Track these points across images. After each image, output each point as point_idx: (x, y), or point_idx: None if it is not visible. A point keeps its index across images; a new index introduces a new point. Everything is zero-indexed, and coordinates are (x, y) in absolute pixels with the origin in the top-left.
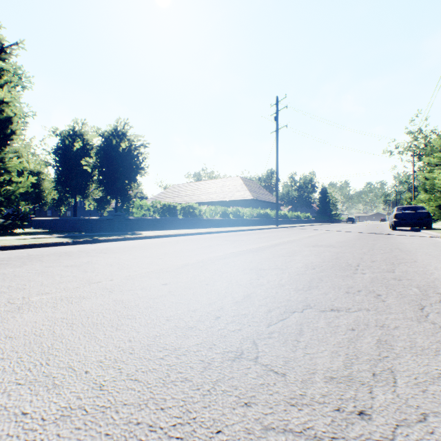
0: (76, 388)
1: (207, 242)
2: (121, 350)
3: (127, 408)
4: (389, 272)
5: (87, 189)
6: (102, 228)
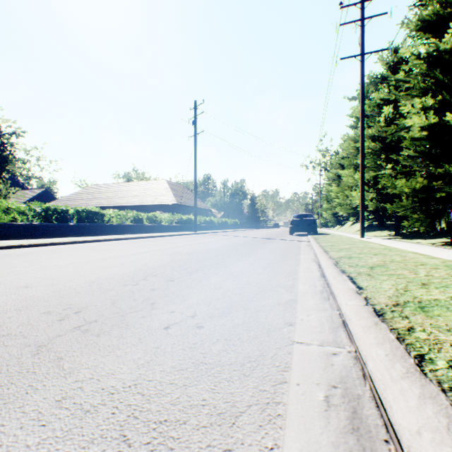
0: None
1: (58, 253)
2: None
3: None
4: (168, 281)
5: None
6: None
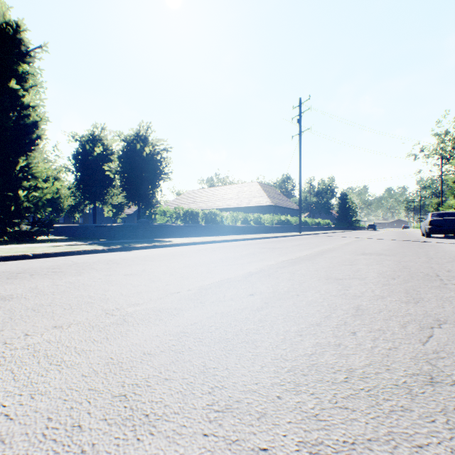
0: (289, 418)
1: (246, 250)
2: (289, 371)
3: (377, 445)
4: None
5: (107, 195)
6: (125, 235)
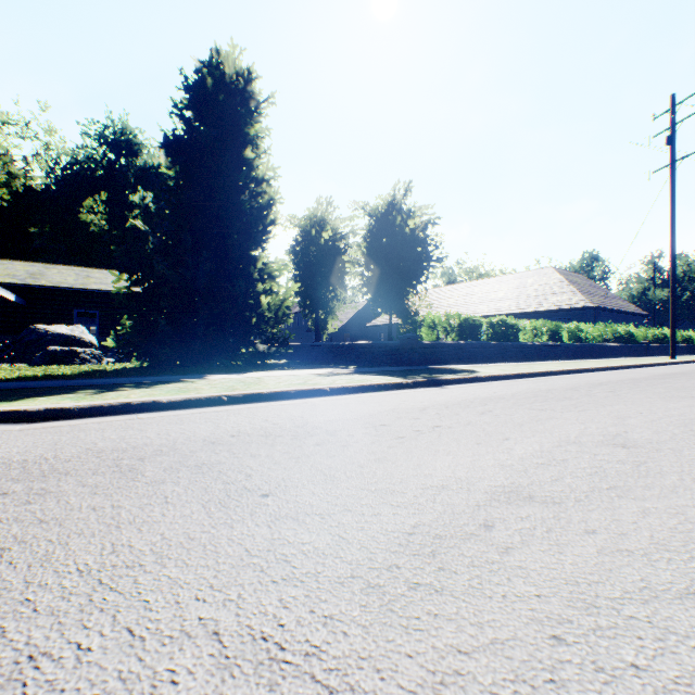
0: None
1: (691, 394)
2: None
3: None
4: None
5: (332, 300)
6: (376, 359)
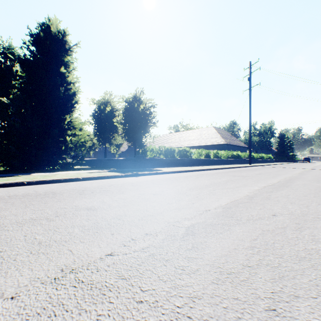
0: None
1: (222, 177)
2: None
3: None
4: None
5: (112, 138)
6: (127, 165)
